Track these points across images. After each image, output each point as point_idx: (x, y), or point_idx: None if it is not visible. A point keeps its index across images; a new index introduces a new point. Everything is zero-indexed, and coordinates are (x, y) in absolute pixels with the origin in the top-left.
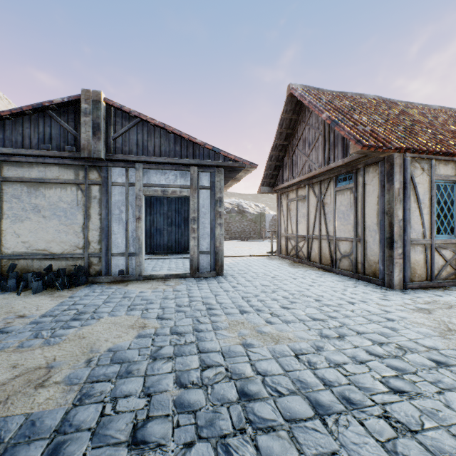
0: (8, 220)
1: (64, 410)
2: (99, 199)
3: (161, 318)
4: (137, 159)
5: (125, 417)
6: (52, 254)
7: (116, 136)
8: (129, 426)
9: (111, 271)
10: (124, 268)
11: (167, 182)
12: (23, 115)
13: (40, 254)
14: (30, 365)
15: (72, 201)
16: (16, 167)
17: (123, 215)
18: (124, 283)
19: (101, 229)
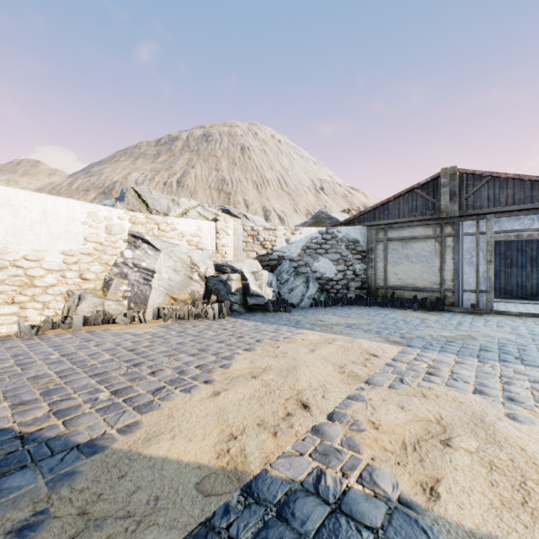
0: (390, 265)
1: (496, 346)
2: (452, 247)
3: (532, 334)
4: (487, 211)
5: (533, 354)
6: (417, 288)
7: (467, 196)
8: (537, 356)
9: (462, 304)
10: (474, 303)
11: (520, 227)
12: (399, 197)
13: (409, 287)
14: (459, 334)
15: (430, 250)
16: (394, 231)
17: (473, 259)
18: (476, 314)
19: (453, 270)
